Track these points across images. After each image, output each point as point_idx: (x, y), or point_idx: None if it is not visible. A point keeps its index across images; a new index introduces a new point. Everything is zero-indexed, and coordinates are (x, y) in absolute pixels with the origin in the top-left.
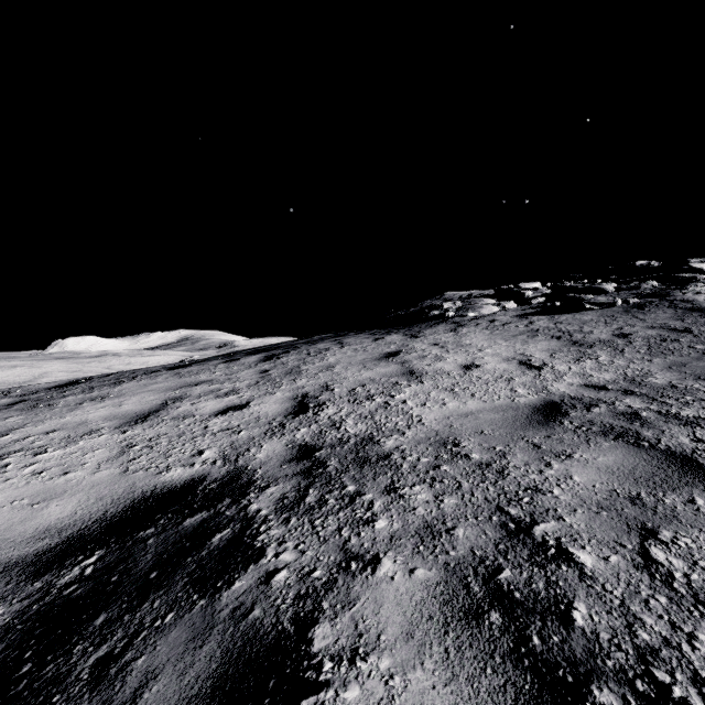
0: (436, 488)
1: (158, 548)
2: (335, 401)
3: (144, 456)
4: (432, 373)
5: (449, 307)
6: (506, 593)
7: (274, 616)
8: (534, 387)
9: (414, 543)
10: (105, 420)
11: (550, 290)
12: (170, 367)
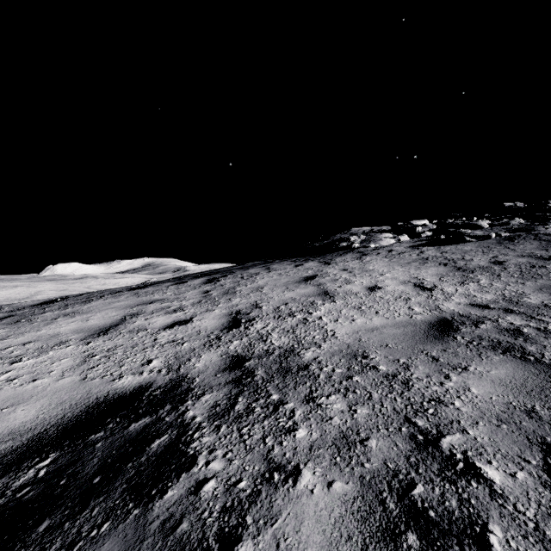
0: (350, 398)
1: (104, 452)
2: (263, 317)
3: (102, 365)
4: (342, 294)
5: (355, 240)
6: (421, 511)
7: (201, 531)
8: (428, 305)
9: (332, 454)
10: (73, 333)
11: (436, 226)
12: (131, 288)
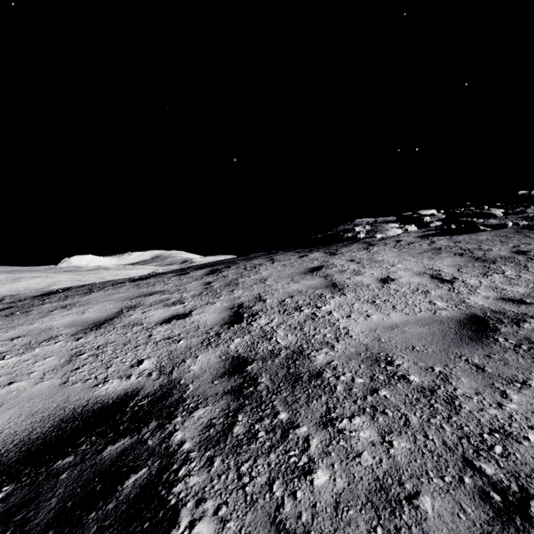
0: (380, 422)
1: (67, 488)
2: (267, 311)
3: (87, 365)
4: (352, 286)
5: (361, 230)
6: None
7: None
8: (452, 300)
9: (368, 520)
10: (65, 327)
11: (445, 215)
12: (133, 279)
